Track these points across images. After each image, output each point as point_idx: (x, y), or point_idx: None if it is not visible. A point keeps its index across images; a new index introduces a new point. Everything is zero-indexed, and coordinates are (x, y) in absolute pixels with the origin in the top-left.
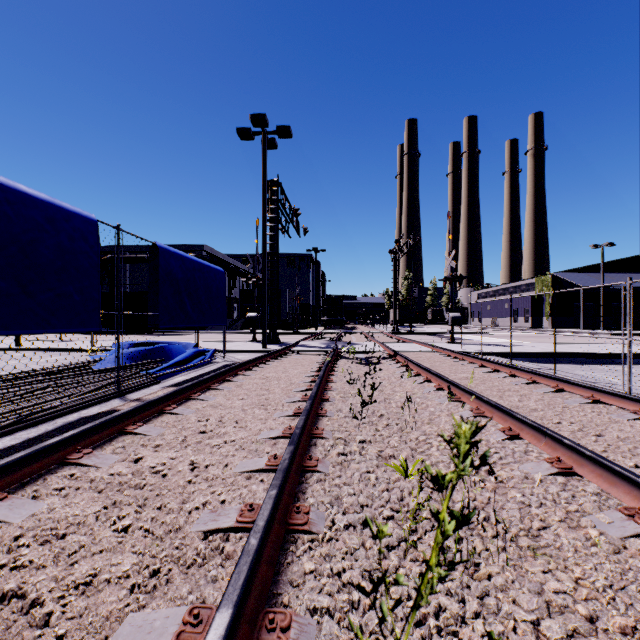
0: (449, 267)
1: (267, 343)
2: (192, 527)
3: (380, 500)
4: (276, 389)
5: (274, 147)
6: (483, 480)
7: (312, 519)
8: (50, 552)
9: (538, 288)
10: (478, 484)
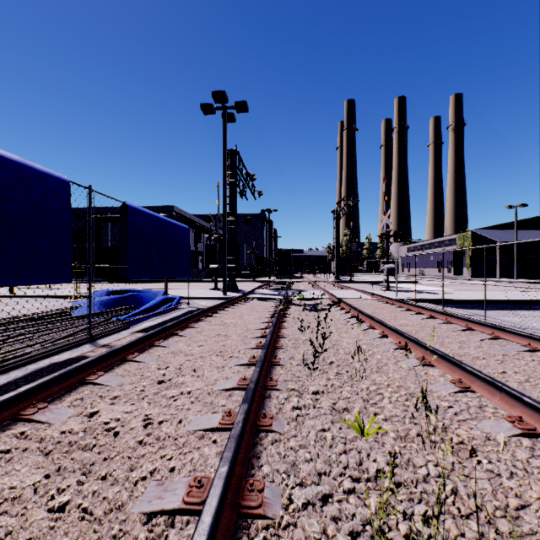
0: (385, 225)
1: (227, 291)
2: (135, 506)
3: (339, 467)
4: (233, 335)
5: (233, 120)
6: (442, 440)
7: (267, 498)
8: None
9: (459, 243)
10: (438, 445)
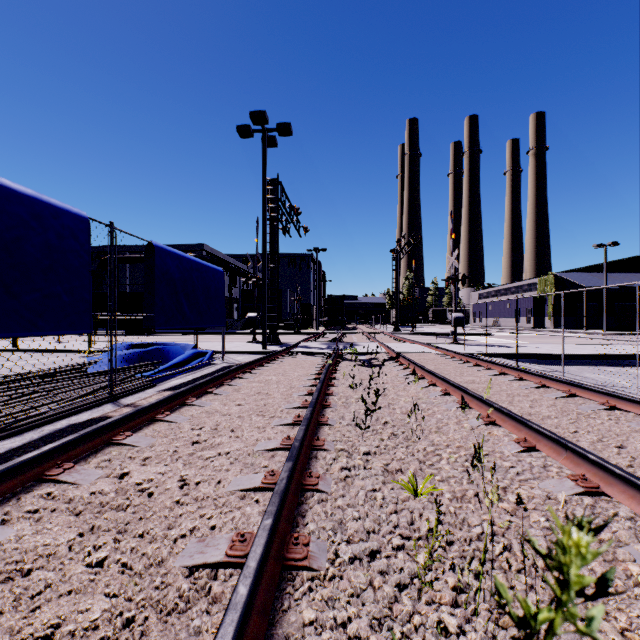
0: (452, 267)
1: (267, 344)
2: (176, 561)
3: (388, 525)
4: (275, 394)
5: (274, 145)
6: (500, 500)
7: (312, 552)
8: (10, 594)
9: (540, 288)
10: (495, 504)
